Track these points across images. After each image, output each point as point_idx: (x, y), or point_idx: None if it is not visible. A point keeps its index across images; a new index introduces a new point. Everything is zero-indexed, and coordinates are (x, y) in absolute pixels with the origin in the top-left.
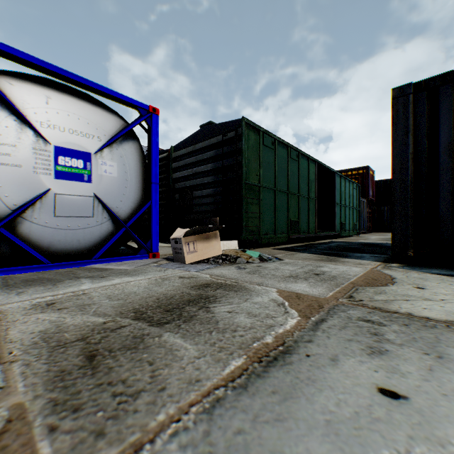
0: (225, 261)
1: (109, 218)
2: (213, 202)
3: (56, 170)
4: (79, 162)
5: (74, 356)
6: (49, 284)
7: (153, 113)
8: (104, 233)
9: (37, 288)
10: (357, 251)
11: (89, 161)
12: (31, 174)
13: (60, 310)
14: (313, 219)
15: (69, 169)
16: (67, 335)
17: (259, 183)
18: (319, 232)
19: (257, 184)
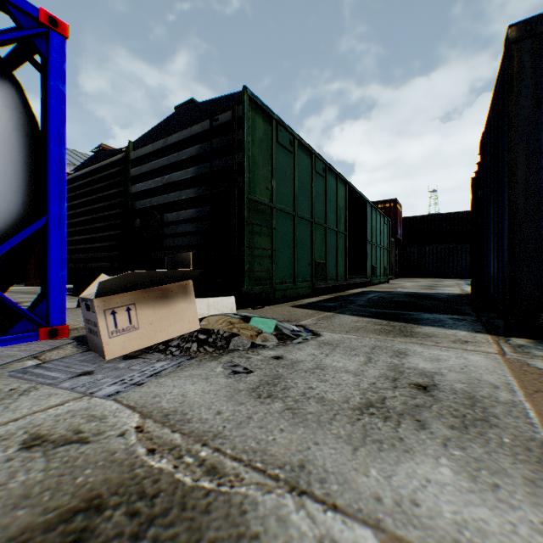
0: (206, 342)
1: None
2: (196, 231)
3: None
4: None
5: None
6: None
7: (52, 30)
8: None
9: None
10: (418, 308)
11: None
12: None
13: None
14: (342, 261)
15: None
16: None
17: (271, 202)
18: (349, 278)
19: (267, 202)
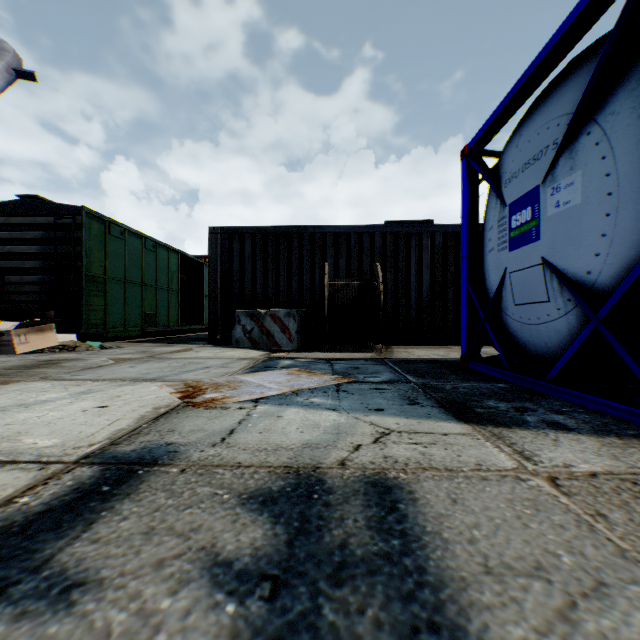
0: (63, 351)
1: None
2: (41, 291)
3: None
4: None
5: None
6: None
7: None
8: None
9: None
10: (202, 340)
11: None
12: None
13: None
14: (175, 312)
15: None
16: None
17: (105, 274)
18: (184, 325)
19: (102, 275)
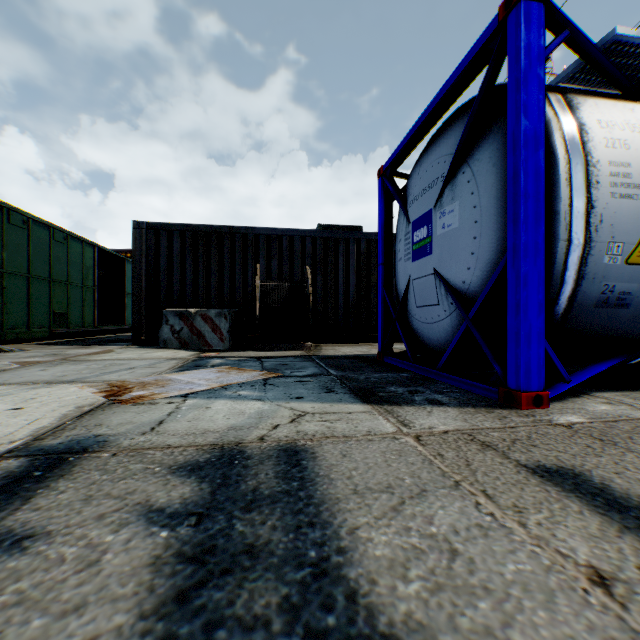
0: None
1: None
2: None
3: None
4: None
5: None
6: None
7: None
8: None
9: None
10: (124, 341)
11: None
12: None
13: None
14: (91, 311)
15: None
16: None
17: (3, 268)
18: (102, 326)
19: None
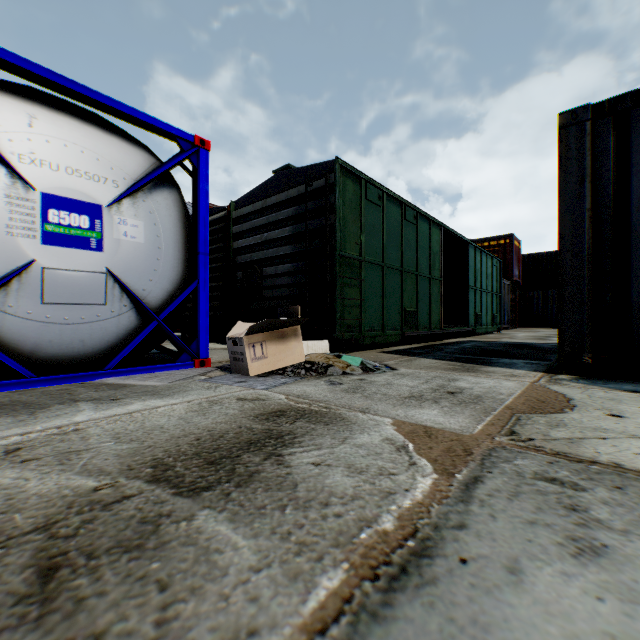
0: (310, 371)
1: (132, 307)
2: (292, 283)
3: (44, 231)
4: (82, 218)
5: (15, 569)
6: (24, 412)
7: (201, 148)
8: (124, 329)
9: (2, 420)
10: (503, 355)
11: (99, 218)
12: (3, 236)
13: (25, 463)
14: (437, 309)
15: (66, 229)
16: (19, 519)
17: (360, 255)
18: (446, 327)
19: (357, 256)
